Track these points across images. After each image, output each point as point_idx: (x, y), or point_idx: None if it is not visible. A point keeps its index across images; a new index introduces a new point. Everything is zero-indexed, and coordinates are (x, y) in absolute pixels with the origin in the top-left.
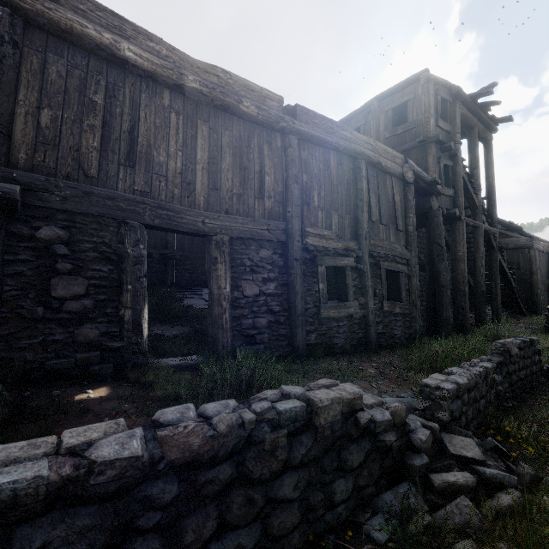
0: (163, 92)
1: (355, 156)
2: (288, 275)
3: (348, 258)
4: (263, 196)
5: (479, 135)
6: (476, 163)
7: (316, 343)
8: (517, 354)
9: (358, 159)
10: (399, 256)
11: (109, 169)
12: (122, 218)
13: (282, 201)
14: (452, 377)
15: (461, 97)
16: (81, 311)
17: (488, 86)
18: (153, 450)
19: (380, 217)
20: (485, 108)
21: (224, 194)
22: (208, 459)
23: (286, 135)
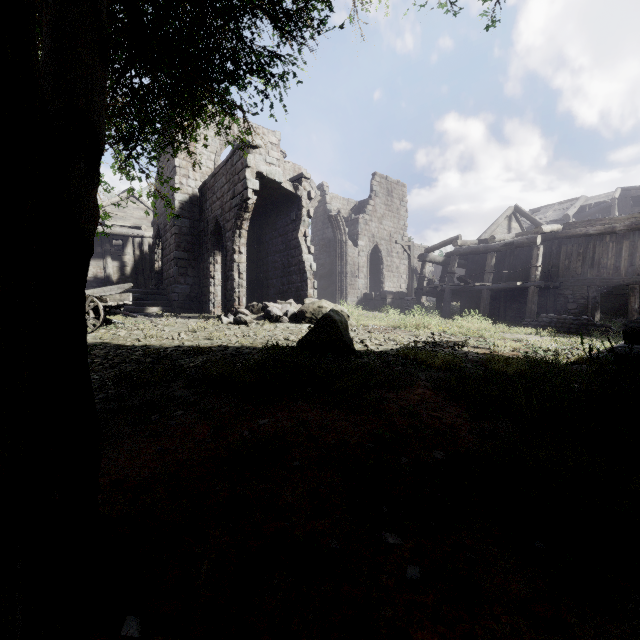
0: (606, 237)
1: None
2: None
3: None
4: None
5: None
6: None
7: None
8: None
9: None
10: None
11: (584, 271)
12: (588, 285)
13: None
14: None
15: None
16: (574, 313)
17: None
18: (553, 316)
19: None
20: None
21: (636, 267)
22: (559, 319)
23: None
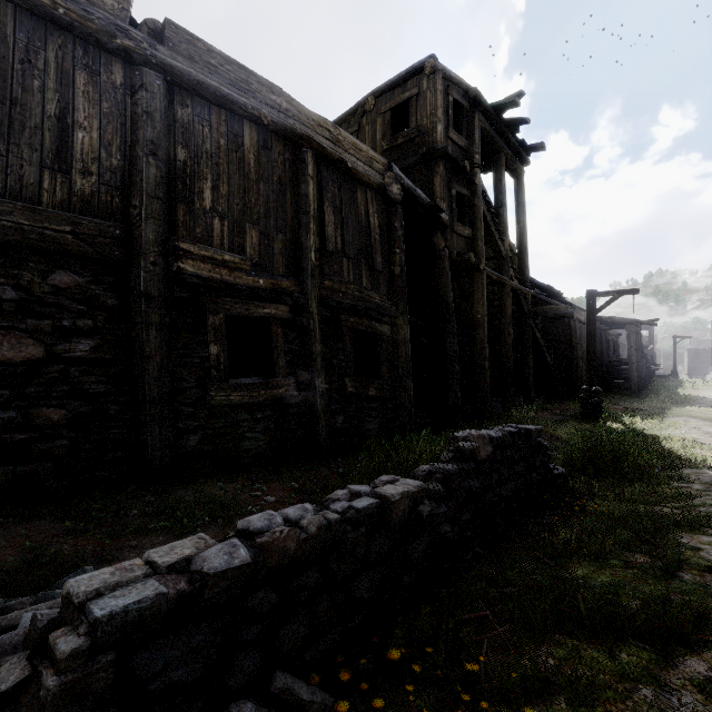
0: None
1: (296, 140)
2: (130, 326)
3: (277, 305)
4: (68, 168)
5: (508, 164)
6: (502, 199)
7: (200, 451)
8: (497, 457)
9: (301, 146)
10: (377, 310)
11: None
12: None
13: (121, 185)
14: (207, 552)
15: (482, 105)
16: None
17: (514, 95)
18: None
19: (343, 246)
20: (512, 127)
21: None
22: None
23: (135, 67)
